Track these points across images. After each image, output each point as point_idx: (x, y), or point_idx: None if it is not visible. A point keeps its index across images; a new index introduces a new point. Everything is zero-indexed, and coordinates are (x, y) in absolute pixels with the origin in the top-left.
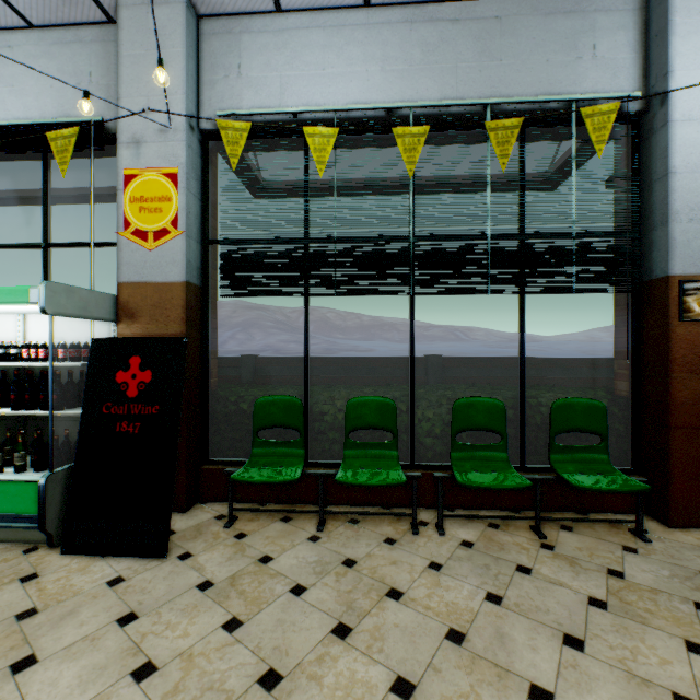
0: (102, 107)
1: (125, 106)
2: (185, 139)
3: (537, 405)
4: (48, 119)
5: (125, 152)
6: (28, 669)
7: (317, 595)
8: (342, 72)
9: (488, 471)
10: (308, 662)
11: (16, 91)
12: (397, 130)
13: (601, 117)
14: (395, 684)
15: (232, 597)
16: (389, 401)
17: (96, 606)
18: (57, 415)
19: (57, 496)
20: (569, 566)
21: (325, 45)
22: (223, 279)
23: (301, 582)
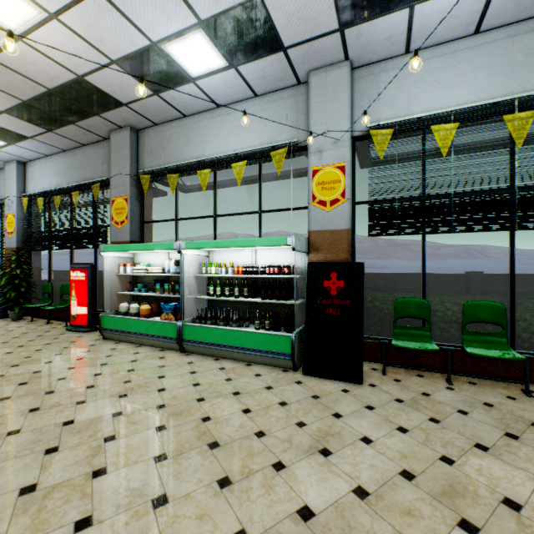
0: (293, 133)
1: (312, 132)
2: (349, 145)
3: None
4: (268, 145)
5: (312, 157)
6: (342, 418)
7: (478, 417)
8: (455, 83)
9: None
10: (500, 445)
11: (248, 132)
12: (507, 117)
13: None
14: None
15: (421, 408)
16: (499, 305)
17: (347, 399)
18: (286, 303)
19: (296, 344)
20: None
21: (441, 67)
22: (370, 226)
23: (461, 409)
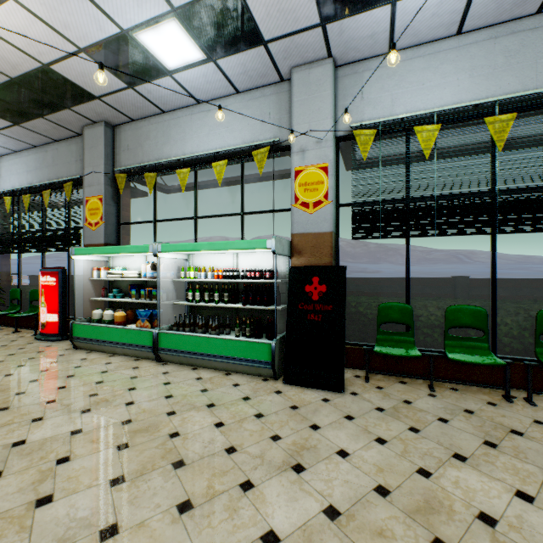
0: (276, 132)
1: (295, 131)
2: (332, 145)
3: None
4: (250, 144)
5: (295, 157)
6: (319, 429)
7: (458, 424)
8: (437, 84)
9: None
10: (478, 454)
11: (229, 130)
12: (488, 119)
13: None
14: None
15: (402, 417)
16: (481, 309)
17: (326, 409)
18: (267, 309)
19: (277, 352)
20: None
21: (424, 68)
22: (354, 229)
23: (441, 416)
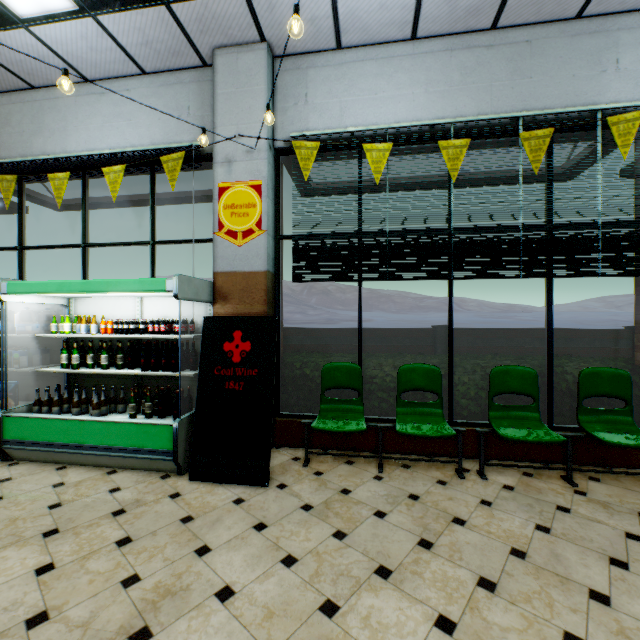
0: (197, 134)
1: (219, 133)
2: (266, 157)
3: (562, 373)
4: (159, 146)
5: (219, 170)
6: (208, 554)
7: (397, 519)
8: (392, 95)
9: (524, 428)
10: (407, 563)
11: (133, 124)
12: (442, 143)
13: (625, 124)
14: (479, 581)
15: (331, 516)
16: (435, 368)
17: (233, 517)
18: (176, 375)
19: (183, 436)
20: (602, 508)
21: (377, 74)
22: (295, 268)
23: (380, 509)
